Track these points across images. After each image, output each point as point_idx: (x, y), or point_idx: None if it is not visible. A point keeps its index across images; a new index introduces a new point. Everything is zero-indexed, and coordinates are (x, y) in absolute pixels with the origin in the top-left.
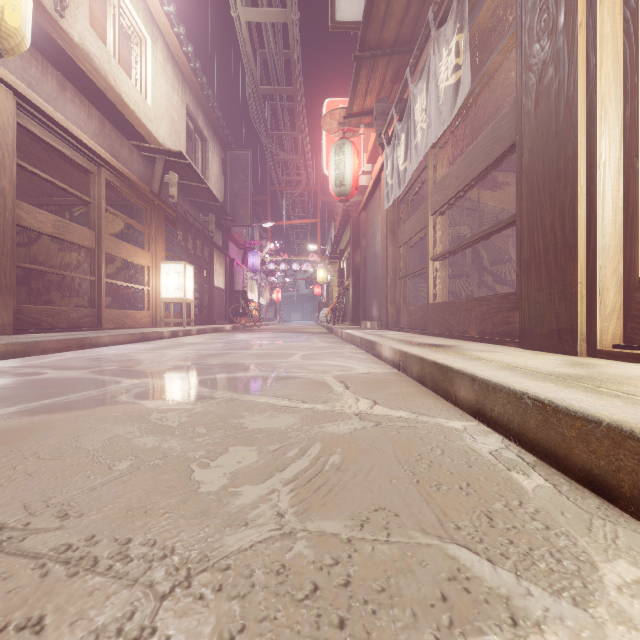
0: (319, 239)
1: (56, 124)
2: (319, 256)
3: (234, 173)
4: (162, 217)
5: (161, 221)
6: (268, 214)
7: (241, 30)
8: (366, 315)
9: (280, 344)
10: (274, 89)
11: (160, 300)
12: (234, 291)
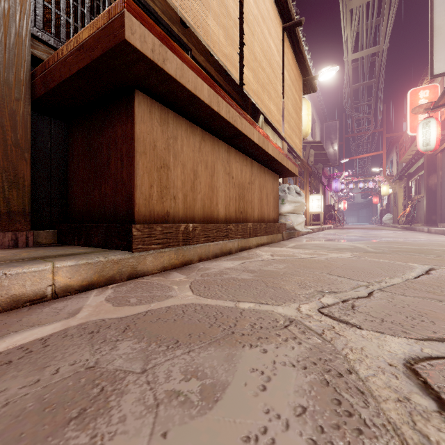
0: (384, 165)
1: (292, 149)
2: (384, 177)
3: (327, 135)
4: (307, 173)
5: (307, 175)
6: (343, 153)
7: (347, 64)
8: (442, 219)
9: (396, 234)
10: (361, 84)
11: (309, 213)
12: (326, 205)
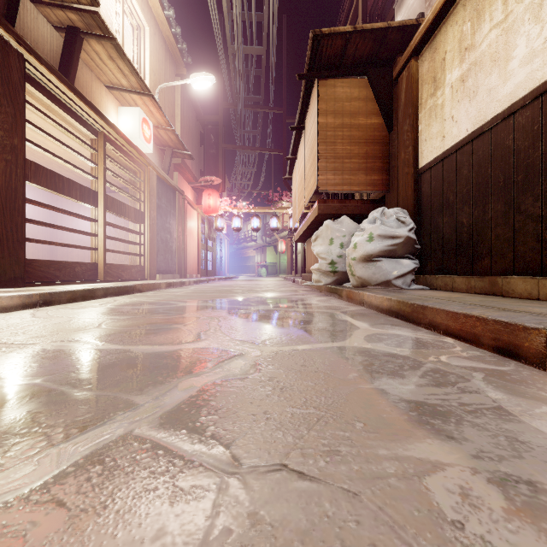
0: None
1: None
2: None
3: None
4: None
5: None
6: None
7: None
8: None
9: None
10: None
11: None
12: None
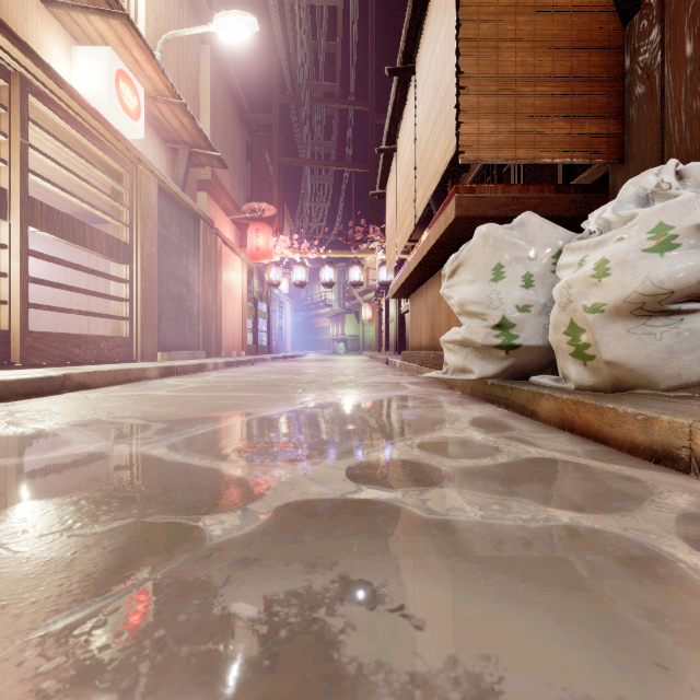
0: None
1: None
2: None
3: None
4: None
5: None
6: None
7: None
8: None
9: None
10: None
11: None
12: None
